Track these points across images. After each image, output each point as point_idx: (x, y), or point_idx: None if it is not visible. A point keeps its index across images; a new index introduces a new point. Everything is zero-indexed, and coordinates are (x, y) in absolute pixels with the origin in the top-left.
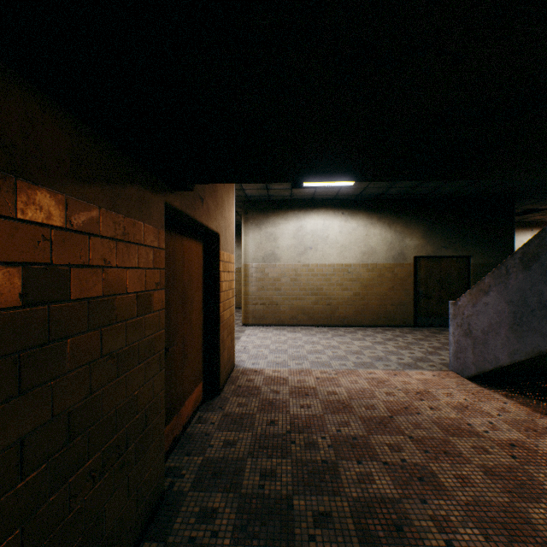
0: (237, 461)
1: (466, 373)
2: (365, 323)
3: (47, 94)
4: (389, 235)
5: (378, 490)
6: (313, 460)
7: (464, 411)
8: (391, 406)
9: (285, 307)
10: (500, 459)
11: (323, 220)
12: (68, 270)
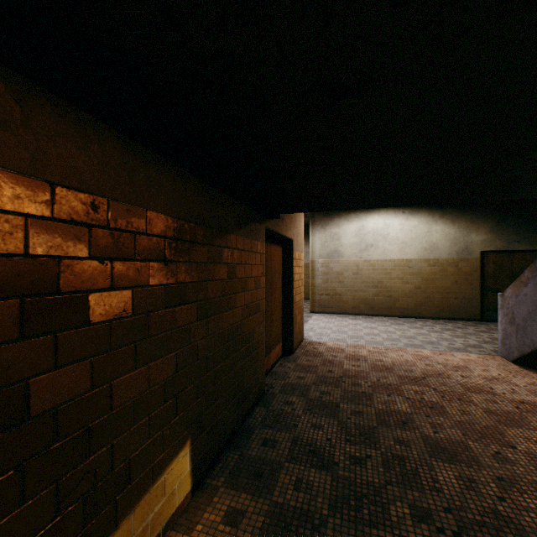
0: (305, 385)
1: (510, 357)
2: (426, 315)
3: (232, 197)
4: (452, 231)
5: (397, 408)
6: (356, 391)
7: (492, 381)
8: (426, 372)
9: (348, 297)
10: (504, 407)
11: (383, 219)
12: (236, 266)
